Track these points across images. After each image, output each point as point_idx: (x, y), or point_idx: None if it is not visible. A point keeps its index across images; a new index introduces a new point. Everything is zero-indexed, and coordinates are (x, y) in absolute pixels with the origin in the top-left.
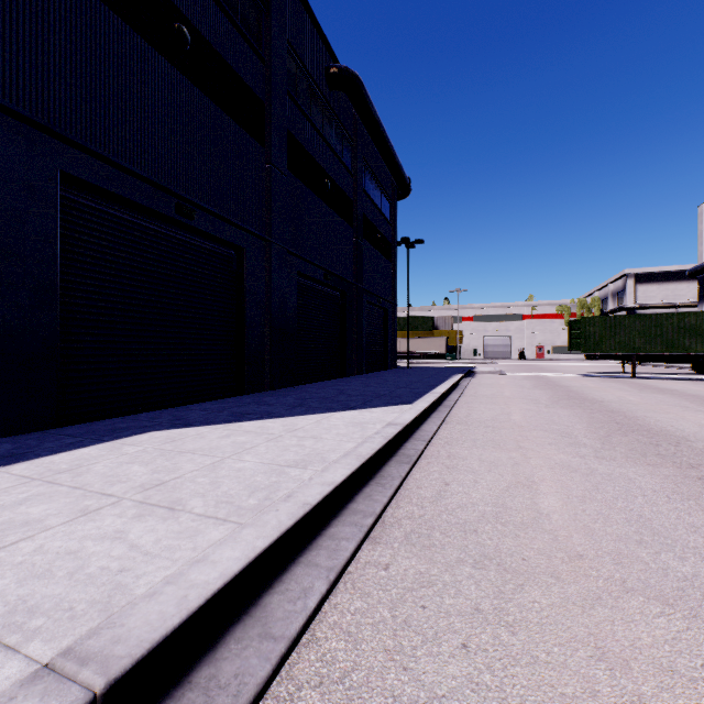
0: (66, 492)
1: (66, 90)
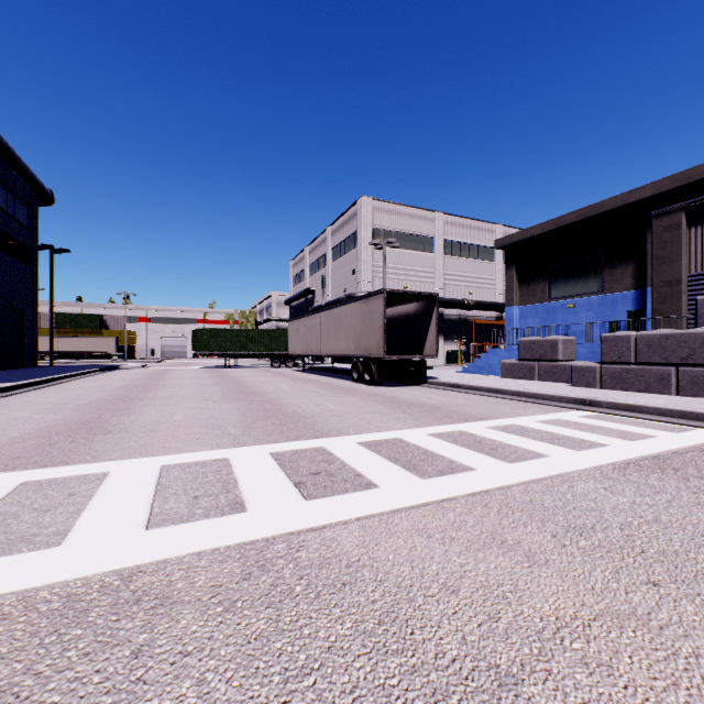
0: None
1: None
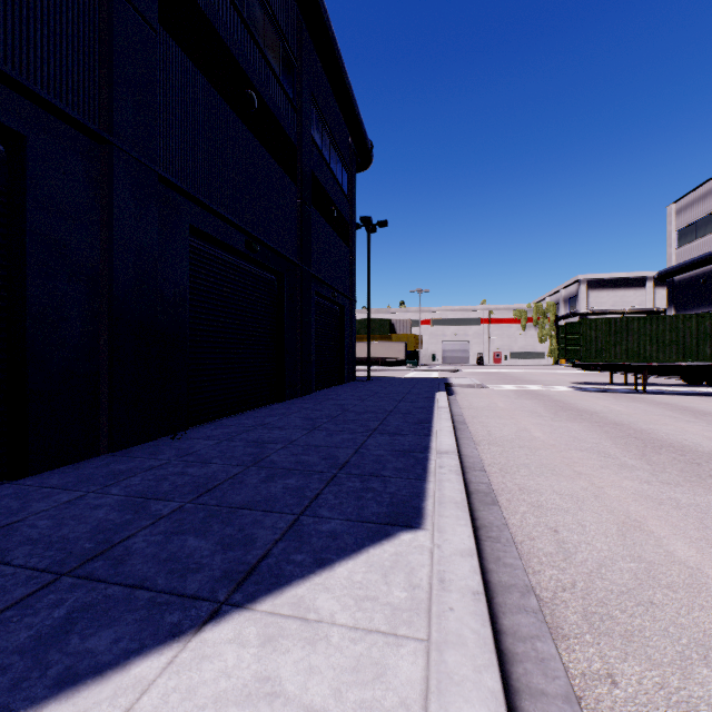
0: None
1: None
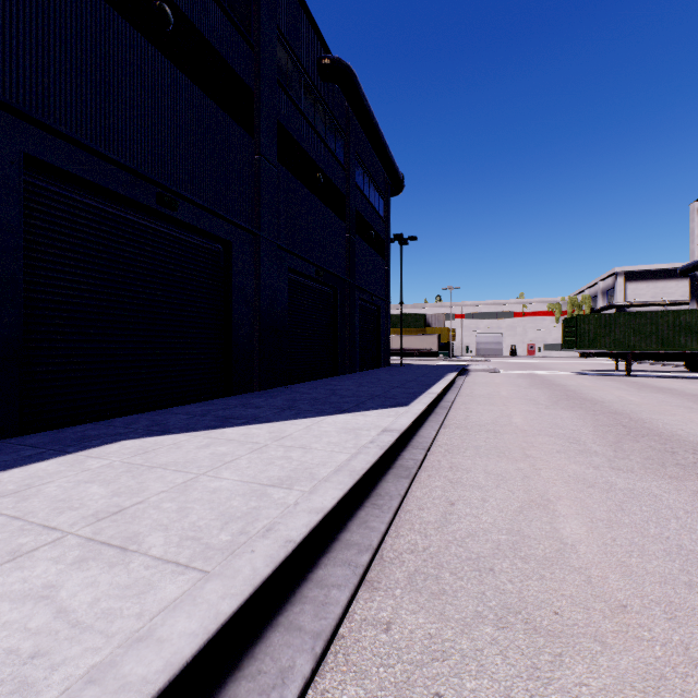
0: (1, 524)
1: (31, 66)
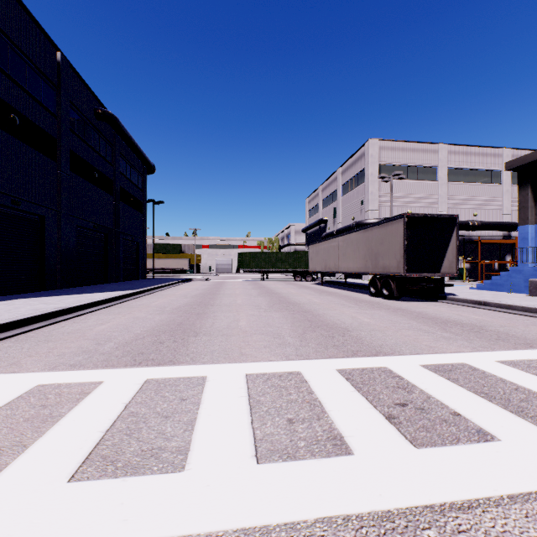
0: (18, 305)
1: None
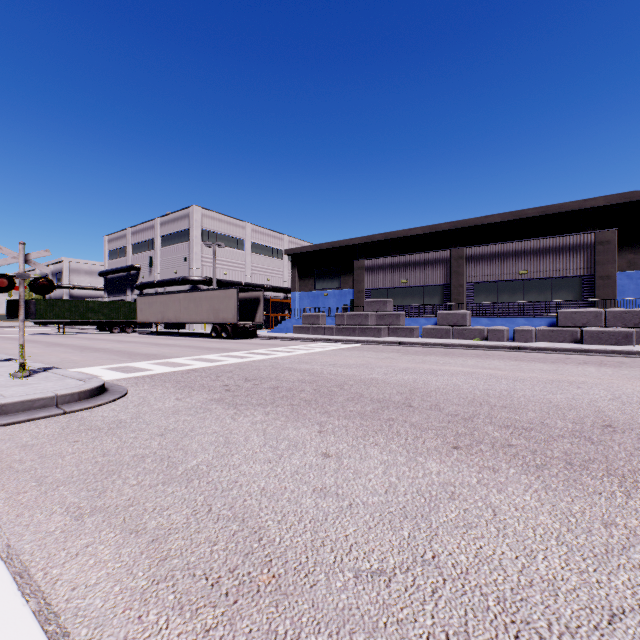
0: None
1: None
